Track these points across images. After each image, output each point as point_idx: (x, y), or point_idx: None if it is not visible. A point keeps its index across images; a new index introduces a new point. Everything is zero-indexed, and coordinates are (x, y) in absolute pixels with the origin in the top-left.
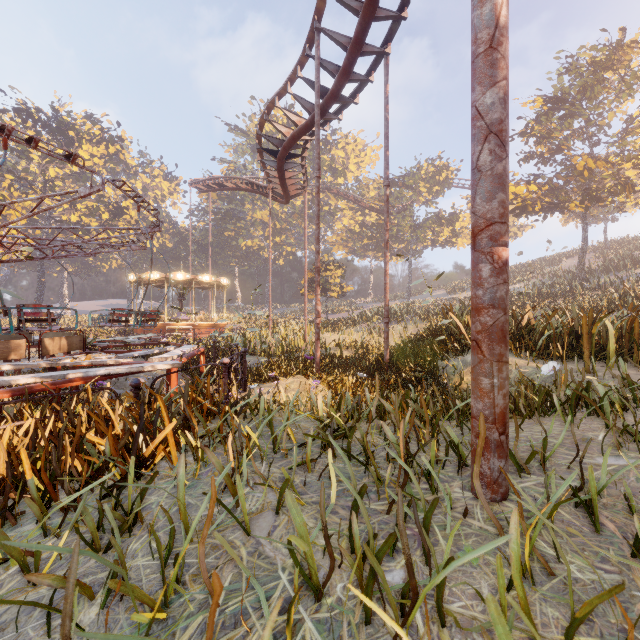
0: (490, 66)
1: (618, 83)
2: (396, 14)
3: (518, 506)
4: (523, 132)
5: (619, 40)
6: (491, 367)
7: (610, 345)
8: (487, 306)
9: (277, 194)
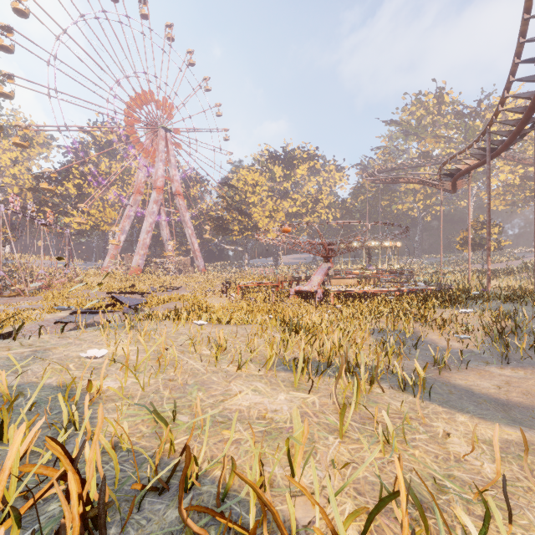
0: None
1: None
2: None
3: None
4: None
5: None
6: None
7: None
8: None
9: (445, 189)
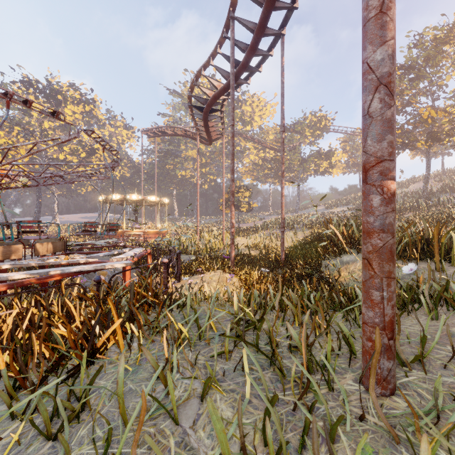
0: (380, 28)
1: (454, 54)
2: (290, 5)
3: (414, 414)
4: None
5: (454, 22)
6: (381, 282)
7: (454, 250)
8: (377, 230)
9: (203, 138)
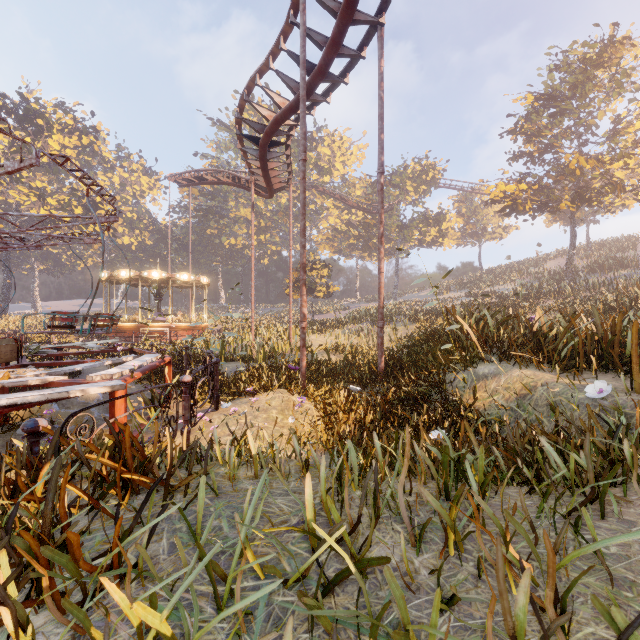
0: None
1: (609, 81)
2: None
3: None
4: (513, 130)
5: (611, 36)
6: None
7: None
8: None
9: (260, 187)
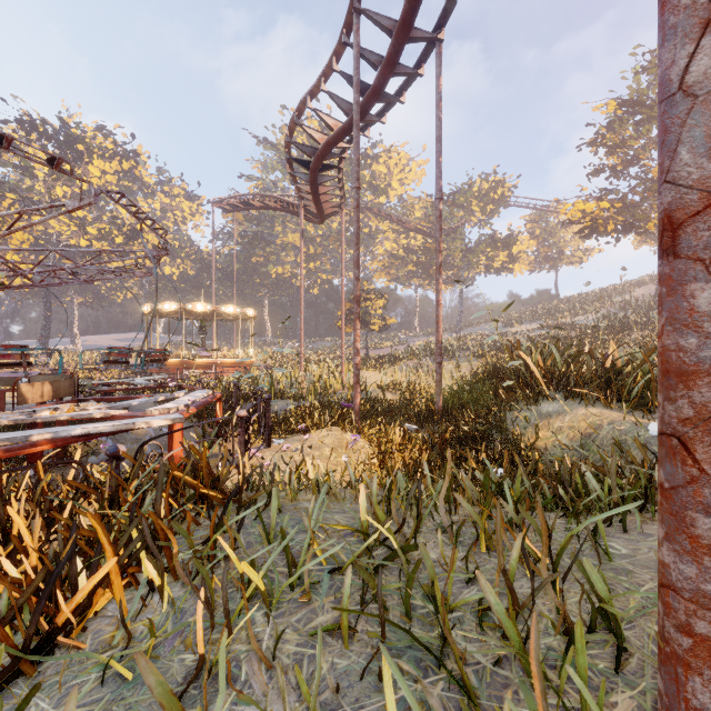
0: None
1: None
2: None
3: None
4: (592, 141)
5: None
6: None
7: None
8: (710, 369)
9: (310, 213)
